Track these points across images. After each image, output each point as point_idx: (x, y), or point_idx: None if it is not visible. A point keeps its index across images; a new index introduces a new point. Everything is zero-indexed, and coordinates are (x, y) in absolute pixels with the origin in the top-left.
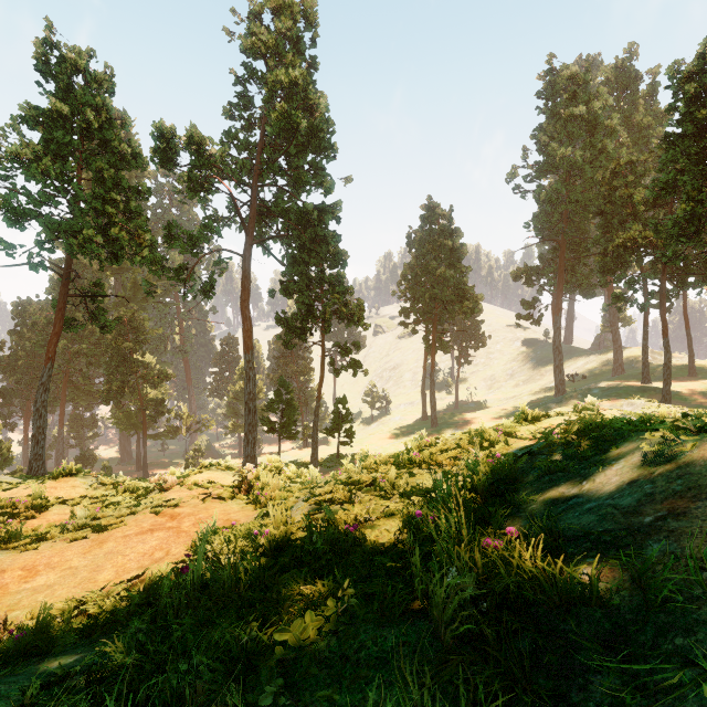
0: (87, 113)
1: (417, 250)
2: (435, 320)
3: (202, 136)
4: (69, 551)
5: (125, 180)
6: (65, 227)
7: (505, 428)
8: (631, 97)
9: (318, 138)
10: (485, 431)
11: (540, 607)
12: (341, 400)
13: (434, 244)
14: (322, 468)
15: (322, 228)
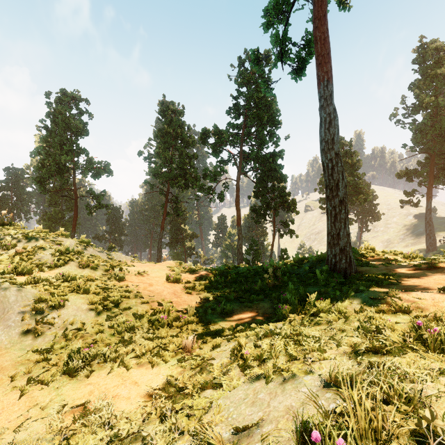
0: (178, 130)
1: None
2: None
3: (220, 131)
4: None
5: (189, 153)
6: (170, 176)
7: None
8: None
9: (272, 121)
10: None
11: (304, 261)
12: (284, 250)
13: None
14: None
15: (274, 163)
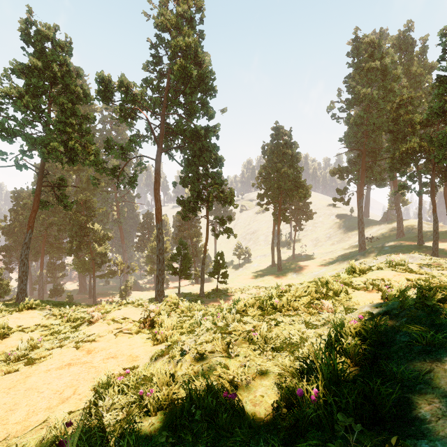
0: (54, 66)
1: (268, 156)
2: (280, 202)
3: (128, 81)
4: None
5: (79, 111)
6: (39, 141)
7: (342, 280)
8: (409, 56)
9: (204, 83)
10: (329, 283)
11: None
12: (219, 254)
13: (280, 152)
14: (207, 298)
15: (207, 141)
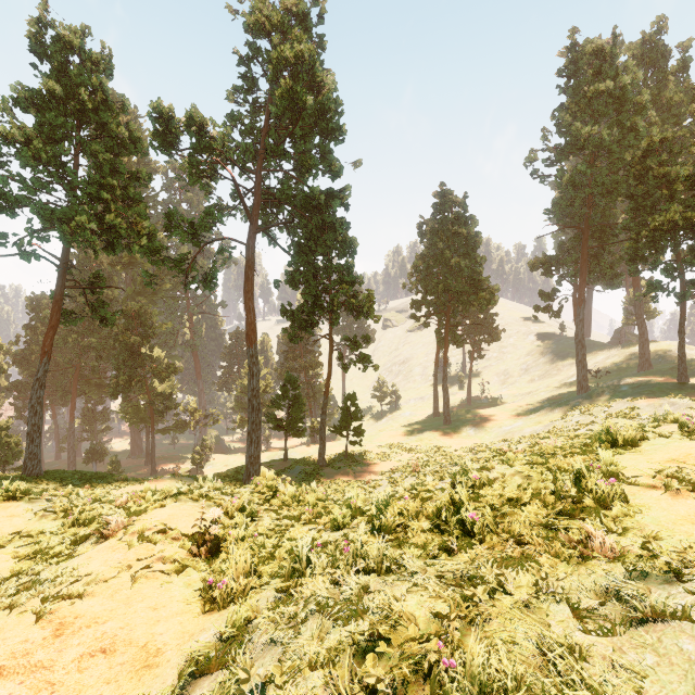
0: (81, 93)
1: (428, 240)
2: (448, 313)
3: (202, 116)
4: None
5: (123, 165)
6: (59, 214)
7: (603, 463)
8: (659, 74)
9: (325, 118)
10: (581, 474)
11: None
12: (350, 397)
13: (447, 233)
14: (329, 469)
15: (329, 214)
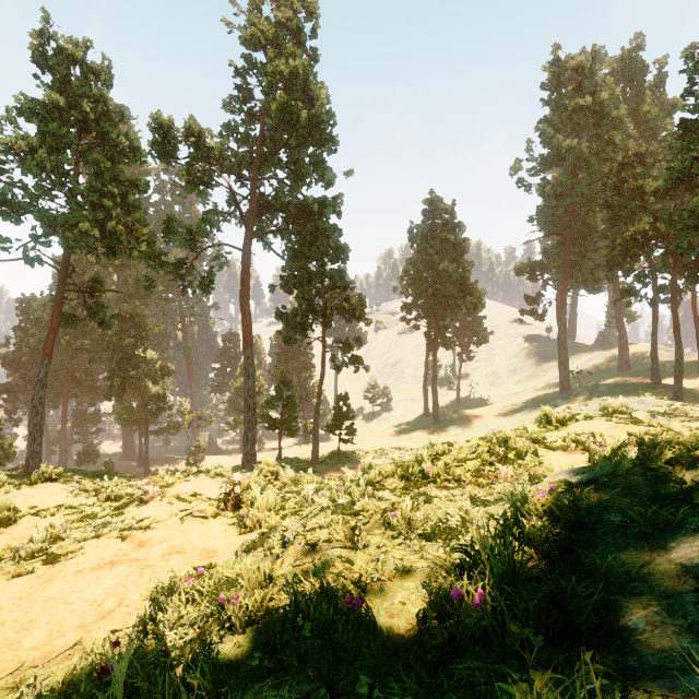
0: (84, 104)
1: (418, 245)
2: (437, 316)
3: (201, 128)
4: (4, 594)
5: (123, 173)
6: (62, 220)
7: (530, 435)
8: (637, 89)
9: (319, 130)
10: (509, 440)
11: None
12: (342, 397)
13: (436, 239)
14: (322, 466)
15: (322, 221)
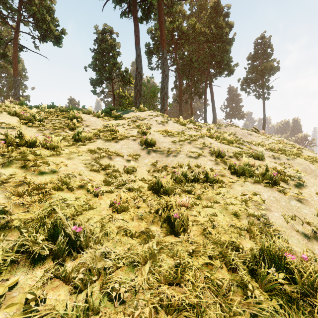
0: None
1: None
2: None
3: None
4: None
5: None
6: None
7: None
8: None
9: (19, 74)
10: None
11: None
12: None
13: None
14: None
15: None
